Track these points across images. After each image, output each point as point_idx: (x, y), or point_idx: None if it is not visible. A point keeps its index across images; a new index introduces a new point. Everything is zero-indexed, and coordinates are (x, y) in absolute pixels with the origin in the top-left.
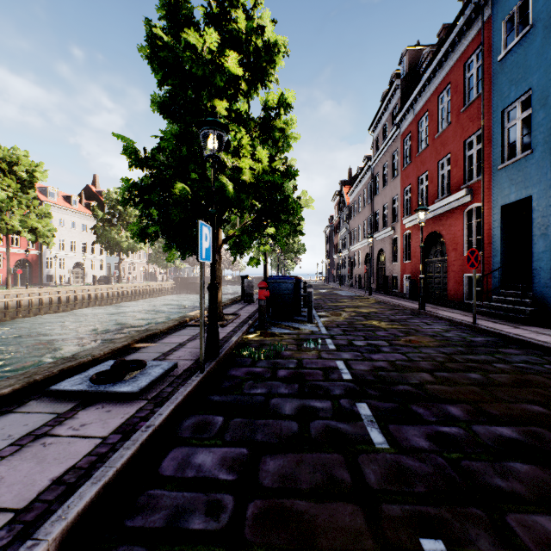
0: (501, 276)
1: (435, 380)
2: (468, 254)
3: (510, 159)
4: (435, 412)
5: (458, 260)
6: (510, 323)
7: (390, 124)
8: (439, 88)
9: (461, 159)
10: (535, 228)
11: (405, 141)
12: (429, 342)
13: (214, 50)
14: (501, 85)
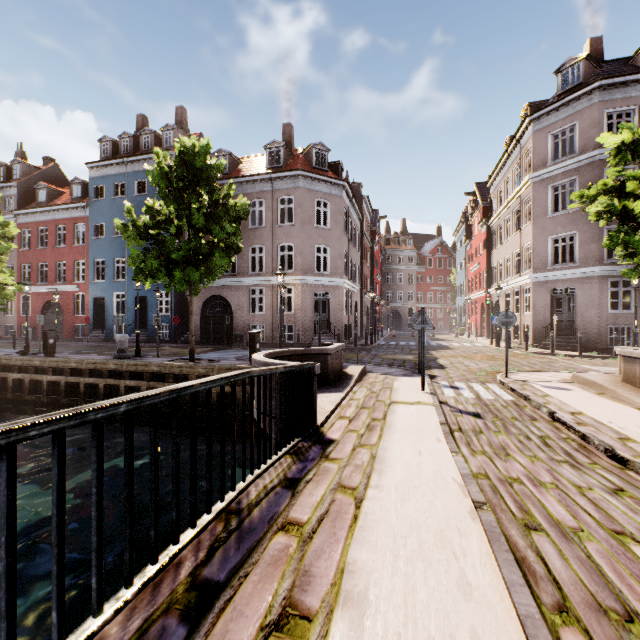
0: (94, 326)
1: (92, 349)
2: (86, 318)
3: (97, 278)
4: (97, 350)
5: (72, 317)
6: (99, 342)
7: (3, 206)
8: (58, 221)
9: (73, 268)
10: (106, 309)
11: (23, 230)
12: (80, 347)
13: (1, 239)
14: (94, 249)
